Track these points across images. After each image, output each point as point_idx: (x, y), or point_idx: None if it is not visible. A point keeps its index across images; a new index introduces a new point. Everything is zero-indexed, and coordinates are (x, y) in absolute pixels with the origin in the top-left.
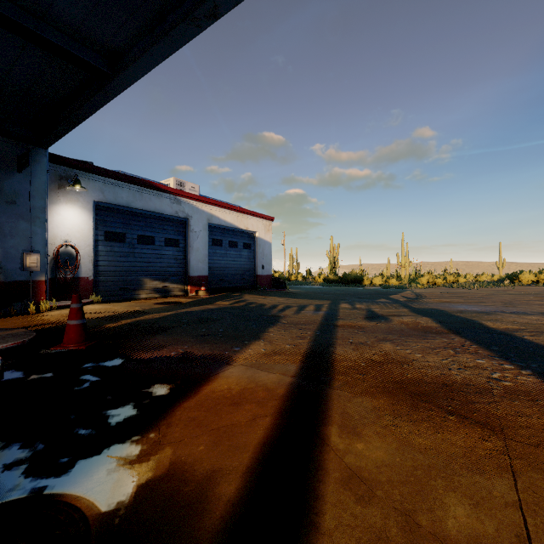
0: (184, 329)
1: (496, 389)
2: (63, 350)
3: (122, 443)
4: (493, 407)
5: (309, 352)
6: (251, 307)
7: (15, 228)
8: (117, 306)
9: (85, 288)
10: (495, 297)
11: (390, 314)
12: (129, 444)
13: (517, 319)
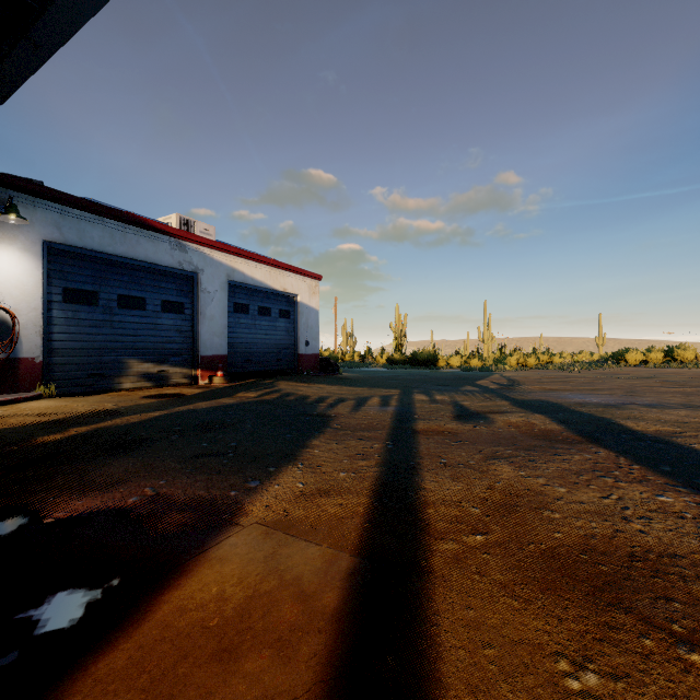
0: (172, 444)
1: None
2: None
3: None
4: None
5: (380, 486)
6: (287, 401)
7: None
8: (80, 402)
9: (28, 375)
10: (608, 382)
11: (488, 411)
12: None
13: (661, 415)
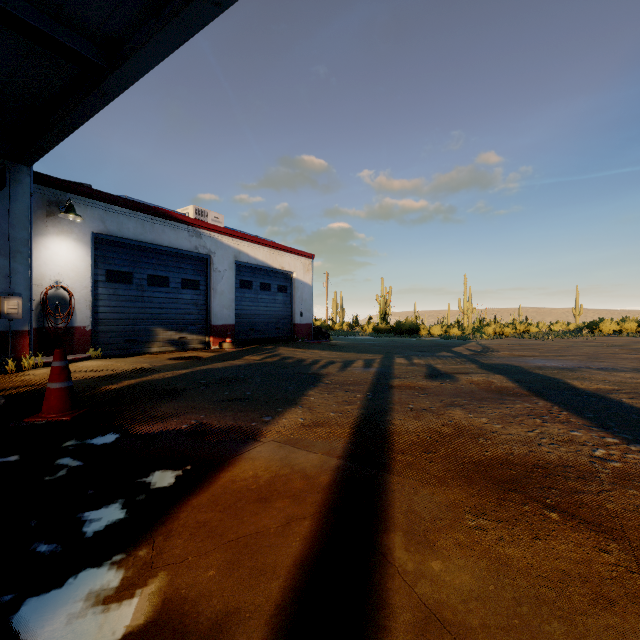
0: (202, 392)
1: (604, 473)
2: (41, 422)
3: (98, 566)
4: (604, 499)
5: (360, 422)
6: (286, 363)
7: None
8: (121, 362)
9: (81, 340)
10: (575, 349)
11: (456, 372)
12: (107, 569)
13: (607, 377)
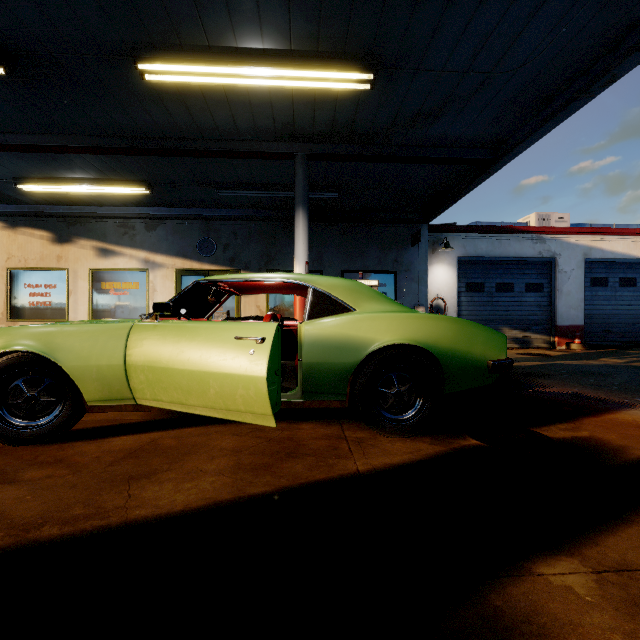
0: (567, 377)
1: None
2: None
3: (550, 422)
4: None
5: None
6: None
7: (409, 288)
8: None
9: None
10: None
11: None
12: (556, 424)
13: None
